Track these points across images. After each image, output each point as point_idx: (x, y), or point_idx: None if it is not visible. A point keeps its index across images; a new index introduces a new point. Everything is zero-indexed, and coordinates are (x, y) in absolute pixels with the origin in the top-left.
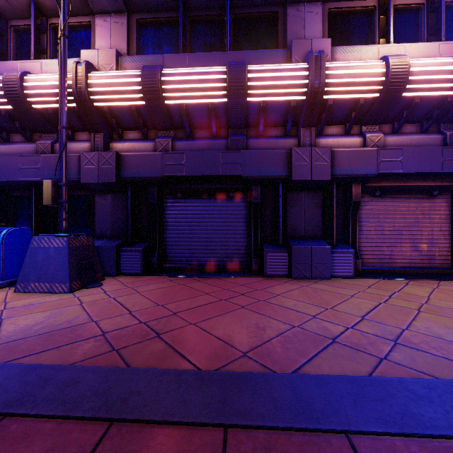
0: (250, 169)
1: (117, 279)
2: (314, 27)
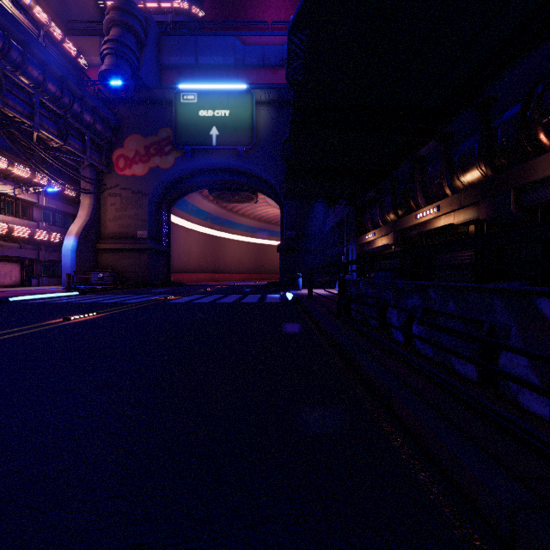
0: None
1: None
2: None
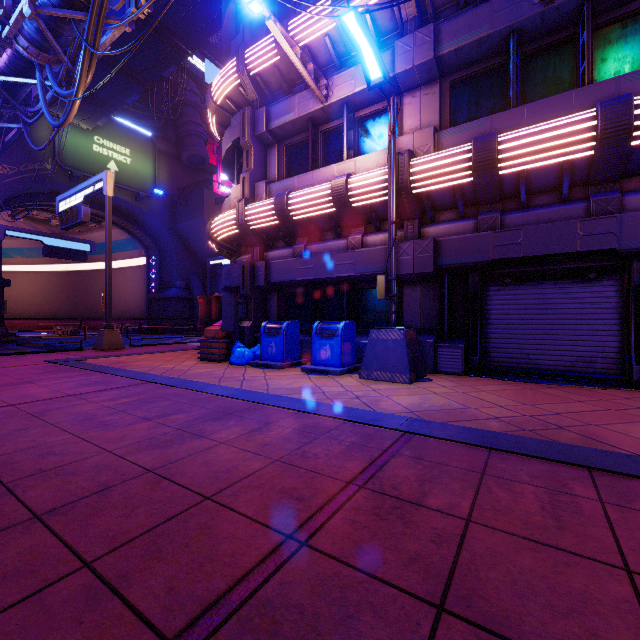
0: (631, 239)
1: (438, 376)
2: None
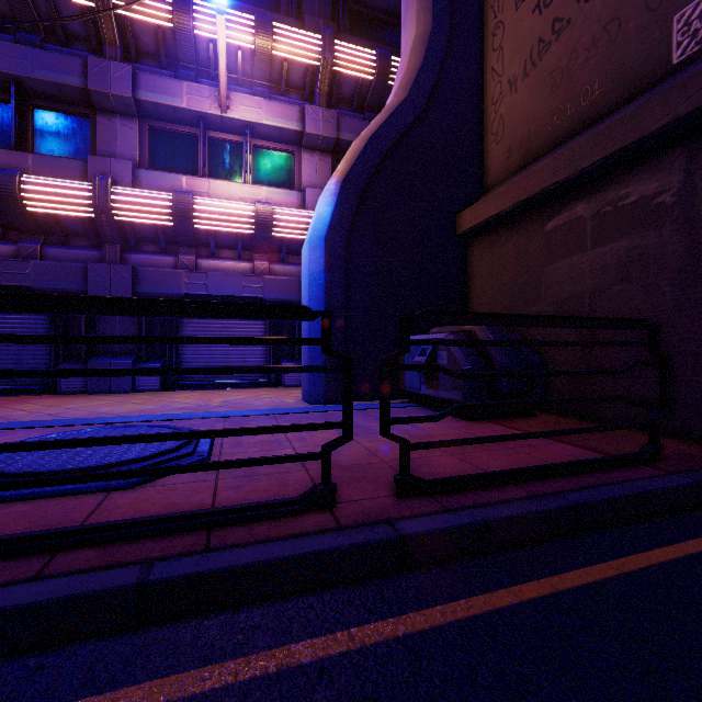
0: (40, 281)
1: None
2: (129, 141)
